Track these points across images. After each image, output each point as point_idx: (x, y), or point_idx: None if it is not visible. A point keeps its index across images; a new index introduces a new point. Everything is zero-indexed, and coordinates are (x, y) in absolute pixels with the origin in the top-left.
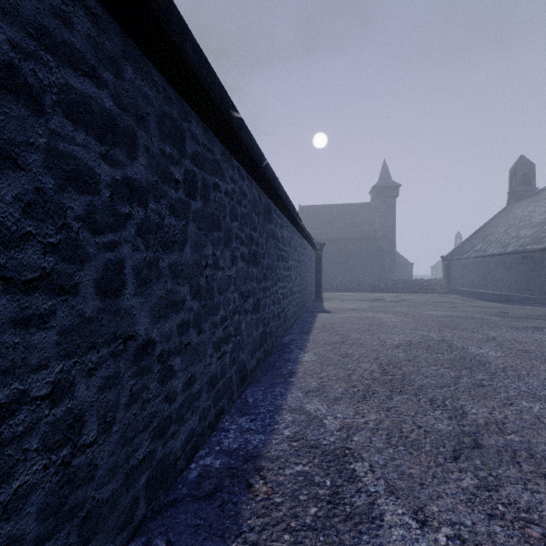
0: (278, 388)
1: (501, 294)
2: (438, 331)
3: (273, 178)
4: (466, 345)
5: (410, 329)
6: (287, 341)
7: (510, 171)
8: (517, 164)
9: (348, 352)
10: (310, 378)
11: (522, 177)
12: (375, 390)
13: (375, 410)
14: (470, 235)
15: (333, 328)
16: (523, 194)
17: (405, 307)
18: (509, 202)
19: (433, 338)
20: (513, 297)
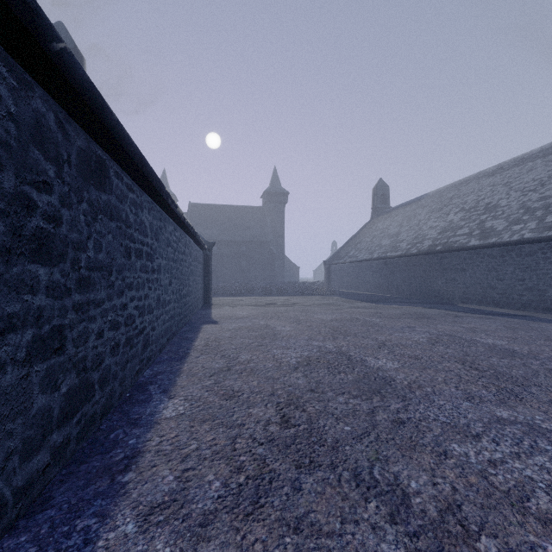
0: (85, 518)
1: (370, 295)
2: (333, 339)
3: (96, 102)
4: (364, 357)
5: (306, 340)
6: (148, 378)
7: (373, 191)
8: (378, 185)
9: (235, 388)
10: (164, 464)
11: (381, 197)
12: (274, 470)
13: (277, 537)
14: (345, 243)
15: (219, 346)
16: (382, 210)
17: (297, 311)
18: (373, 216)
19: (331, 349)
20: (379, 297)
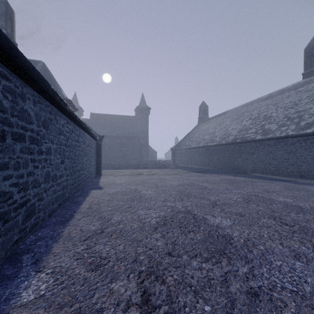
0: None
1: (198, 168)
2: (181, 200)
3: None
4: (204, 215)
5: (162, 201)
6: (27, 245)
7: (199, 108)
8: (202, 104)
9: (103, 254)
10: None
11: (203, 111)
12: None
13: None
14: (183, 138)
15: (99, 208)
16: (204, 119)
17: (156, 179)
18: (199, 123)
19: (180, 209)
20: (204, 169)
